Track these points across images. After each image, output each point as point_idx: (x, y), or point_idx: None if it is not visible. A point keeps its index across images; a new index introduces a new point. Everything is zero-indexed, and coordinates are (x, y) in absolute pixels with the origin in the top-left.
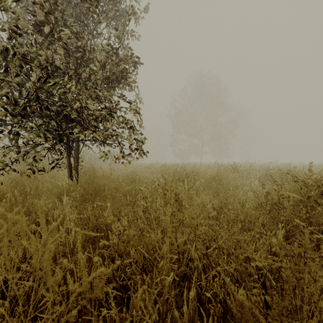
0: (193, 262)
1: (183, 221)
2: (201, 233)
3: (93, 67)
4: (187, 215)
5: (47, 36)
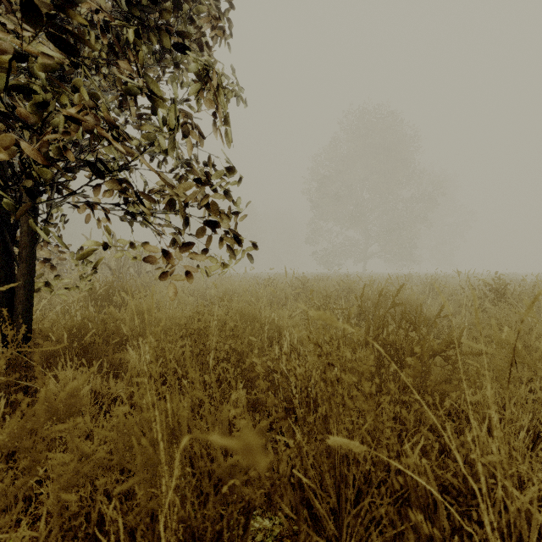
0: None
1: None
2: None
3: None
4: None
5: None
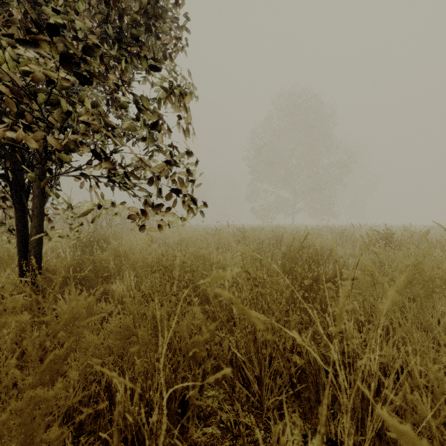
0: None
1: None
2: None
3: None
4: None
5: None
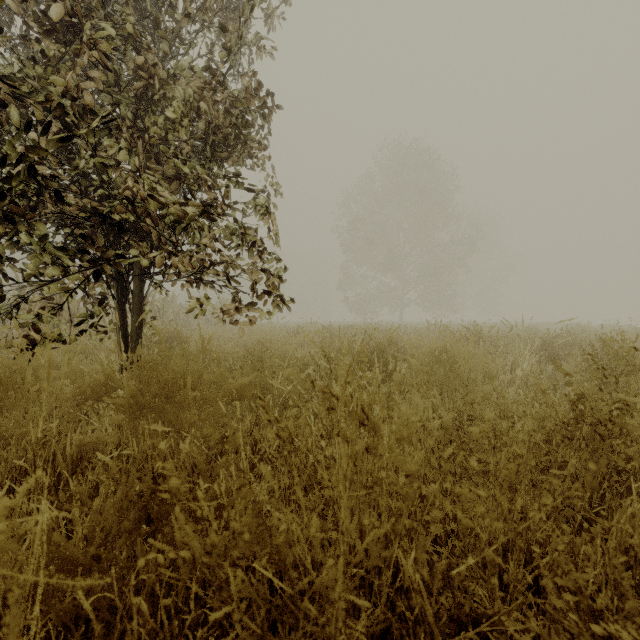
0: (409, 599)
1: (381, 481)
2: (433, 519)
3: (170, 112)
4: (390, 460)
5: (69, 43)
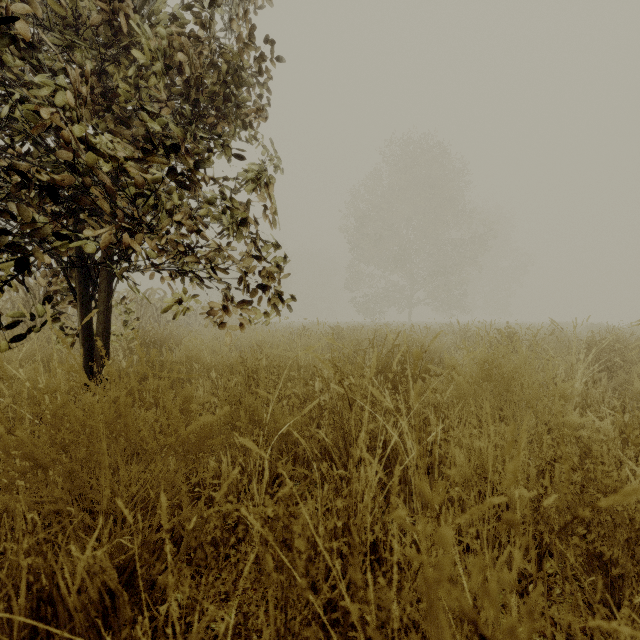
0: None
1: None
2: None
3: (134, 52)
4: None
5: None
